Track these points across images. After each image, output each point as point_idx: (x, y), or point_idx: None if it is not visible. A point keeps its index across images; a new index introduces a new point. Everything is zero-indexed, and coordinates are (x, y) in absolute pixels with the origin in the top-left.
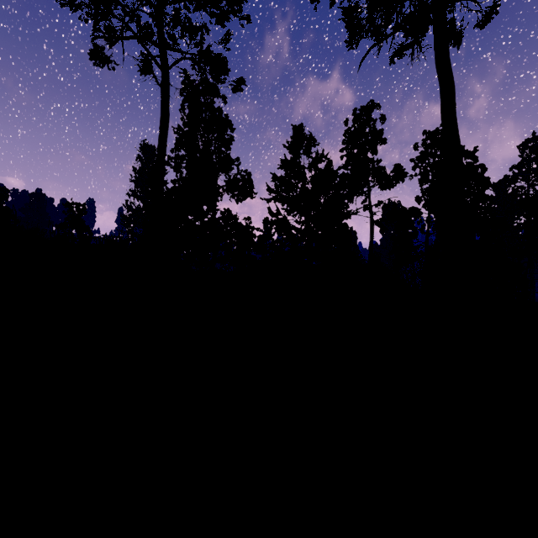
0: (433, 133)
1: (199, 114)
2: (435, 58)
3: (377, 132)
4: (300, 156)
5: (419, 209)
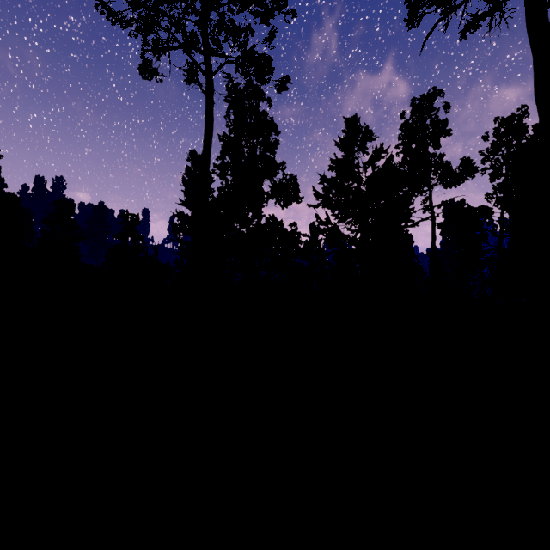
0: (508, 119)
1: (243, 119)
2: (526, 21)
3: (439, 123)
4: (354, 154)
5: (489, 208)
